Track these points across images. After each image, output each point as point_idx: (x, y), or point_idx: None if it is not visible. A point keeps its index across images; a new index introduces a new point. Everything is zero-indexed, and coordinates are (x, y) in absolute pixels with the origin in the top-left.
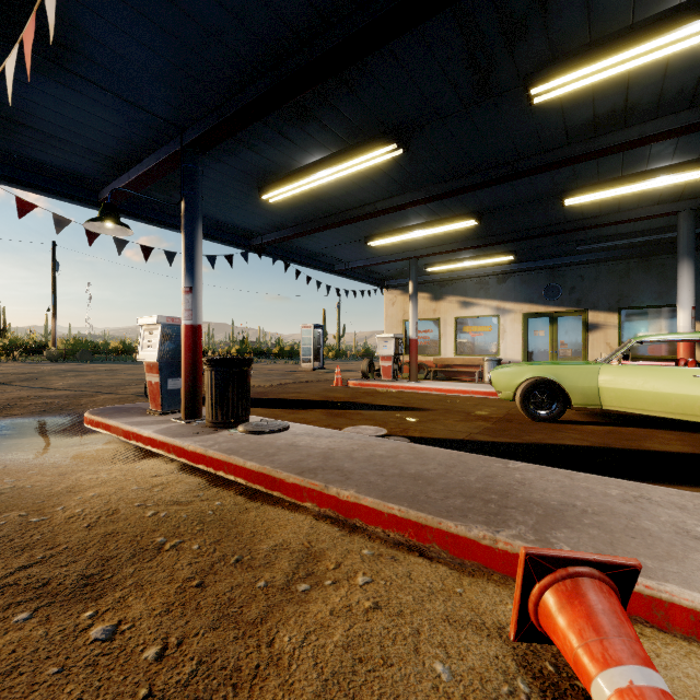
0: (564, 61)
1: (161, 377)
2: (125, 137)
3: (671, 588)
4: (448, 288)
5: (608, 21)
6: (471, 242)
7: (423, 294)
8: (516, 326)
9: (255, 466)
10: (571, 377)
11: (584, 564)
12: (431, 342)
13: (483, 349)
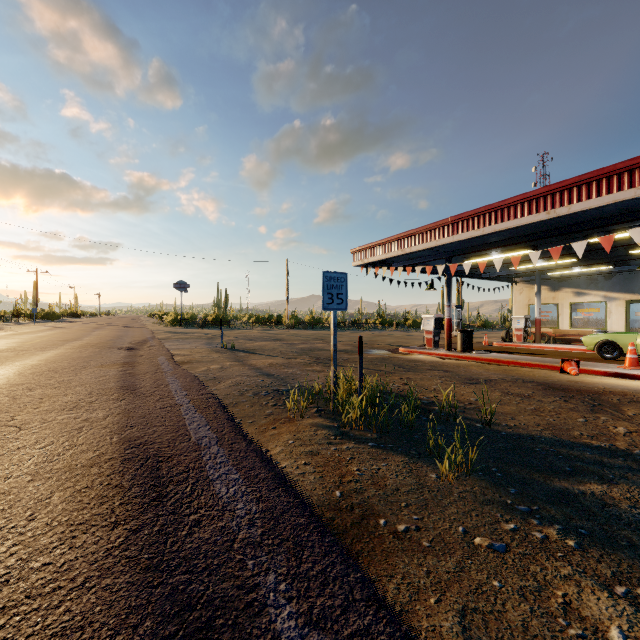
0: (600, 234)
1: (433, 336)
2: (423, 254)
3: (590, 368)
4: (565, 283)
5: (612, 228)
6: (578, 263)
7: (544, 287)
8: (620, 309)
9: (492, 358)
10: (622, 340)
11: (571, 360)
12: (551, 319)
13: (593, 324)
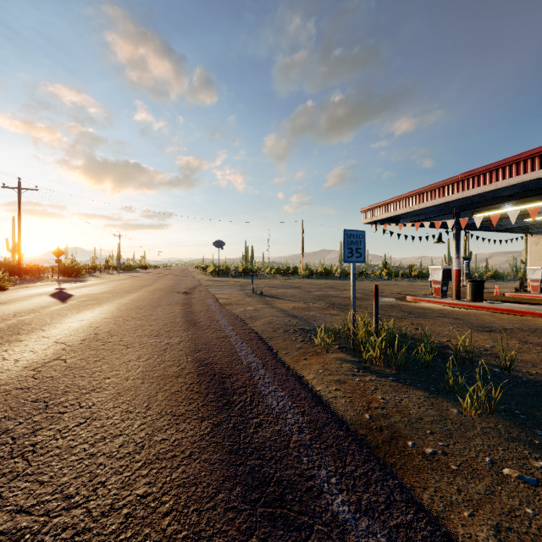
0: None
1: (441, 286)
2: (431, 210)
3: None
4: None
5: None
6: None
7: None
8: None
9: (505, 308)
10: None
11: None
12: None
13: None
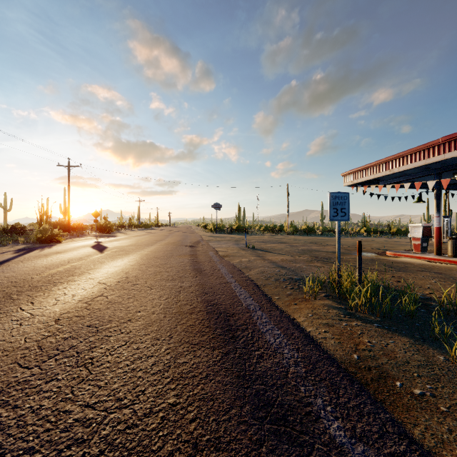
0: None
1: (421, 242)
2: (411, 172)
3: None
4: None
5: None
6: None
7: None
8: None
9: None
10: None
11: None
12: None
13: None
